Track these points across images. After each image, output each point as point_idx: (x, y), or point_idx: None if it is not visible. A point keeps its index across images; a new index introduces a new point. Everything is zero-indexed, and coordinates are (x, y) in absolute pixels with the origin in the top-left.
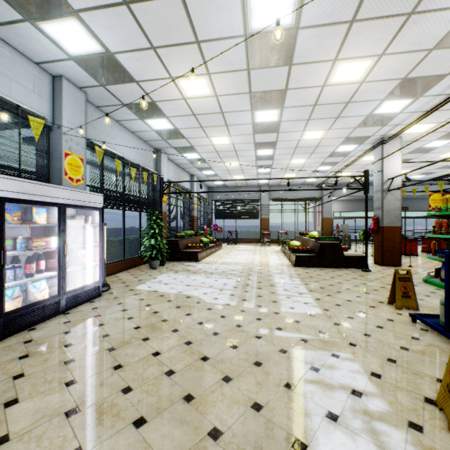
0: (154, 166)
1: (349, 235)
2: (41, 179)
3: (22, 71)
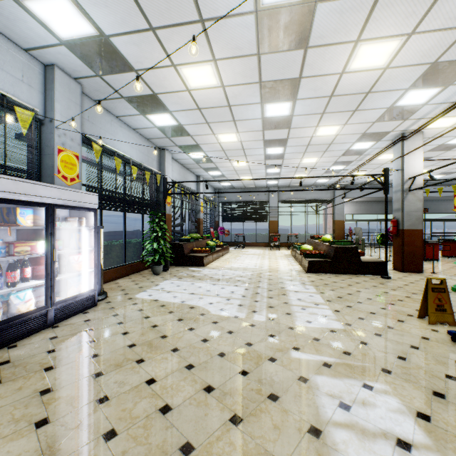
0: (157, 165)
1: (363, 239)
2: (31, 177)
3: (9, 57)
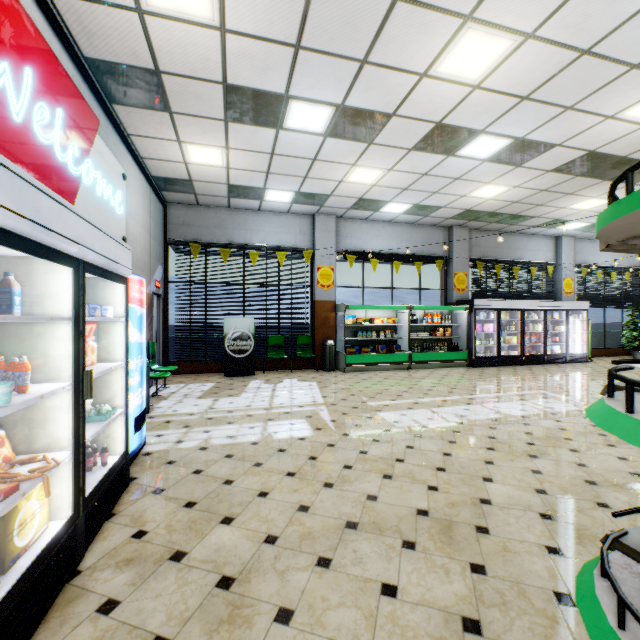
0: (639, 261)
1: None
2: (551, 296)
3: (542, 244)
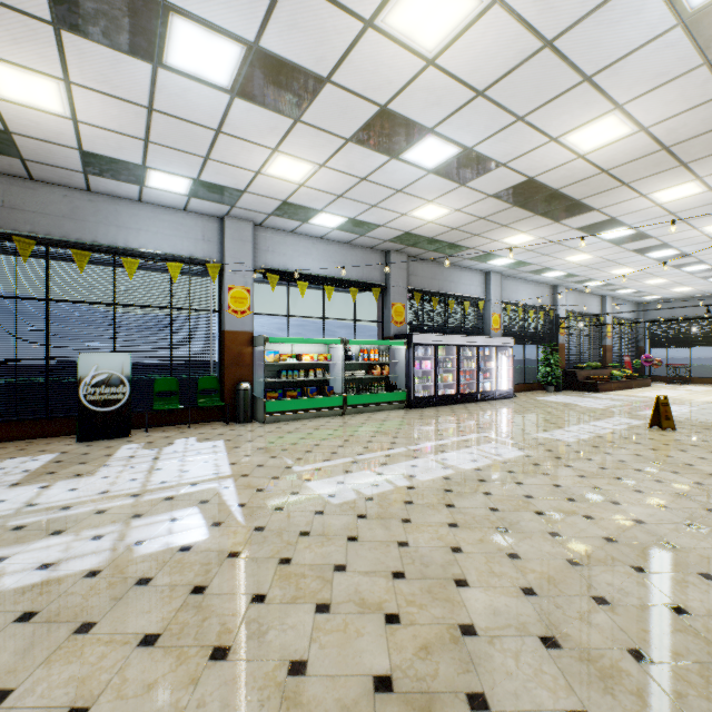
0: (550, 301)
1: None
2: (481, 332)
3: (474, 278)
